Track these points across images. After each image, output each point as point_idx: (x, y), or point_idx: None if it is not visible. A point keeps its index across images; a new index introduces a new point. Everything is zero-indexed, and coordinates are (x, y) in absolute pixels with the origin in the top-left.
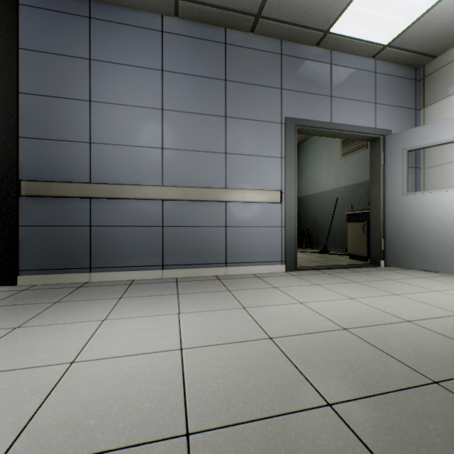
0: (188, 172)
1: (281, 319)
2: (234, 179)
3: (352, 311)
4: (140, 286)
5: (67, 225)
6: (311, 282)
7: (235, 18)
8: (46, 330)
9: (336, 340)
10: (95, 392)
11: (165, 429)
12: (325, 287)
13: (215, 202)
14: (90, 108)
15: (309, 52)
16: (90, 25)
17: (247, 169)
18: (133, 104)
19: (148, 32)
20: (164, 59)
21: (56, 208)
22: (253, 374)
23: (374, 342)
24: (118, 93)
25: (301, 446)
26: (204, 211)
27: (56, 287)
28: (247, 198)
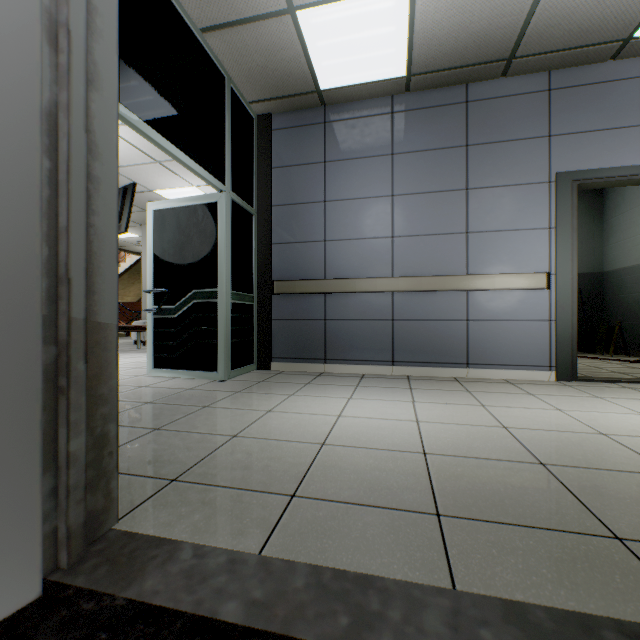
0: (420, 259)
1: (523, 418)
2: (478, 263)
3: (631, 424)
4: (372, 380)
5: (306, 319)
6: (590, 394)
7: (478, 71)
8: (312, 399)
9: (582, 439)
10: (360, 430)
11: (409, 449)
12: (608, 401)
13: (453, 292)
14: (325, 208)
15: (598, 72)
16: (325, 129)
17: (497, 248)
18: (362, 196)
19: (378, 119)
20: (394, 141)
21: (298, 303)
22: (479, 441)
23: (632, 446)
24: (349, 188)
25: (505, 471)
26: (439, 302)
27: (300, 374)
28: (495, 285)
